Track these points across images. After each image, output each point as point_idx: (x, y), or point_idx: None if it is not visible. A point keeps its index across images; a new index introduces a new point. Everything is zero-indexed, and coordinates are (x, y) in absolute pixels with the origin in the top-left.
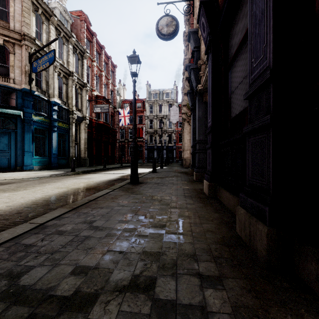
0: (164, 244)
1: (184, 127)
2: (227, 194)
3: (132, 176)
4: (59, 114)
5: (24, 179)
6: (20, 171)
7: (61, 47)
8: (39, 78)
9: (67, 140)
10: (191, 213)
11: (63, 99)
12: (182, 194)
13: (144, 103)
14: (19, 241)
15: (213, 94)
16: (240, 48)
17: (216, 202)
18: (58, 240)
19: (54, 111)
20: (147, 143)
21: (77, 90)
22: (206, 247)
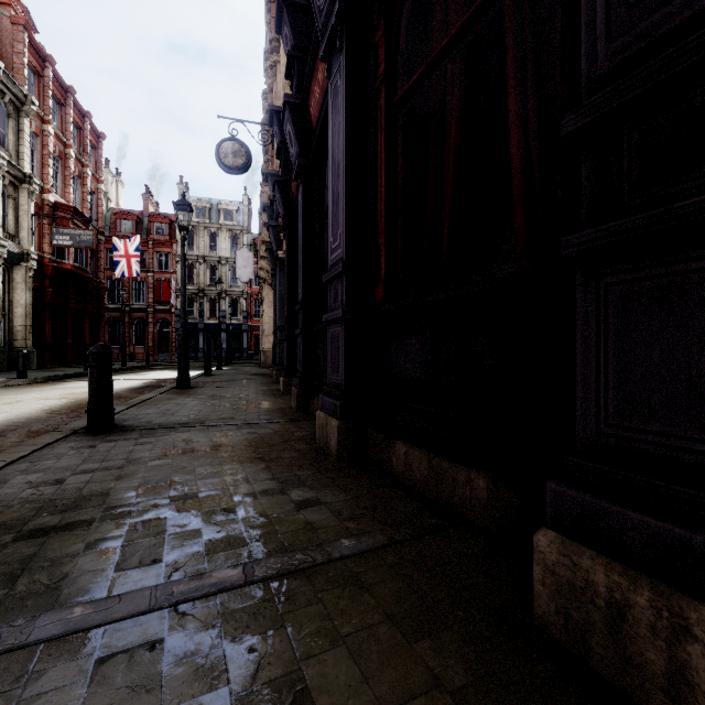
0: (238, 411)
1: (264, 294)
2: None
3: (181, 378)
4: None
5: None
6: None
7: None
8: None
9: None
10: (261, 401)
11: None
12: (254, 393)
13: (174, 225)
14: (118, 418)
15: (288, 282)
16: None
17: (289, 395)
18: (152, 416)
19: None
20: None
21: (3, 189)
22: (267, 410)
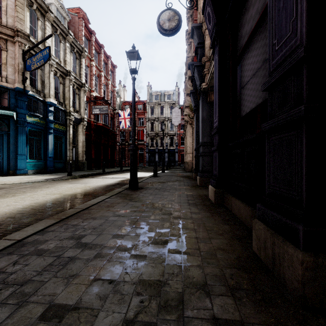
0: (166, 268)
1: (187, 130)
2: (237, 202)
3: (131, 181)
4: (56, 115)
5: (16, 184)
6: (13, 175)
7: (57, 45)
8: (33, 77)
9: (63, 142)
10: (197, 224)
11: (60, 100)
12: (186, 201)
13: (145, 105)
14: None
15: (219, 91)
16: (252, 36)
17: (224, 210)
18: (34, 264)
19: (49, 112)
20: (148, 146)
21: (74, 91)
22: (219, 273)
